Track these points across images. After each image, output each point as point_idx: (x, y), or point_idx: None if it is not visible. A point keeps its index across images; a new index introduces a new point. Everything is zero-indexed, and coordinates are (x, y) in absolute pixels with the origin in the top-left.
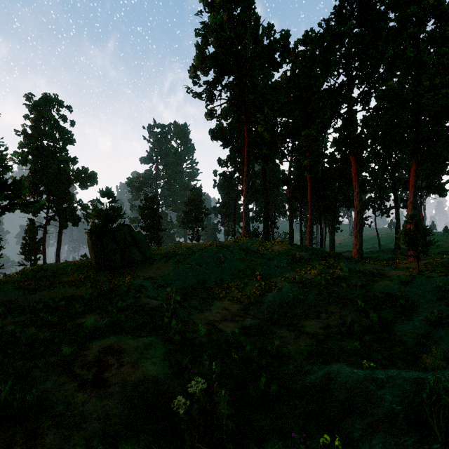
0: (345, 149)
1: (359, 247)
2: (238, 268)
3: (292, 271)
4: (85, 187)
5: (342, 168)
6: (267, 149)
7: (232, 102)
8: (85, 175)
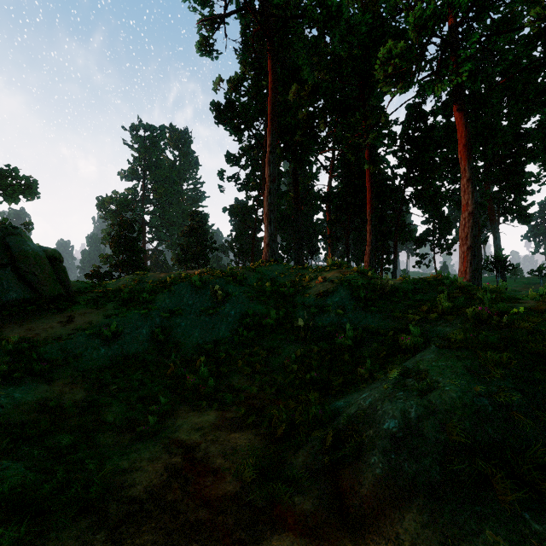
0: (412, 147)
1: (471, 276)
2: (255, 314)
3: (381, 317)
4: (8, 197)
5: (407, 175)
6: (302, 134)
7: (248, 65)
8: (16, 181)
